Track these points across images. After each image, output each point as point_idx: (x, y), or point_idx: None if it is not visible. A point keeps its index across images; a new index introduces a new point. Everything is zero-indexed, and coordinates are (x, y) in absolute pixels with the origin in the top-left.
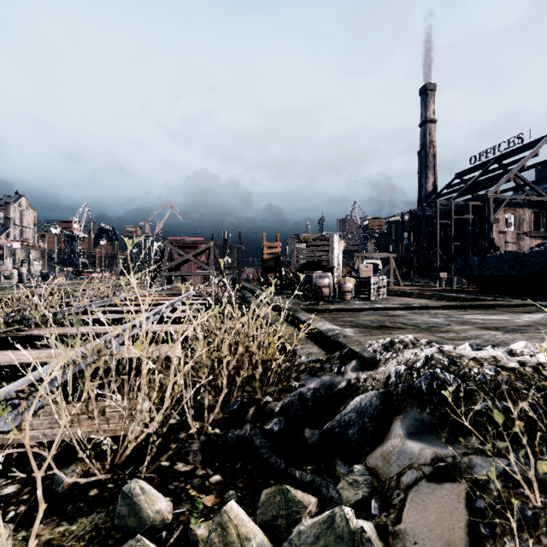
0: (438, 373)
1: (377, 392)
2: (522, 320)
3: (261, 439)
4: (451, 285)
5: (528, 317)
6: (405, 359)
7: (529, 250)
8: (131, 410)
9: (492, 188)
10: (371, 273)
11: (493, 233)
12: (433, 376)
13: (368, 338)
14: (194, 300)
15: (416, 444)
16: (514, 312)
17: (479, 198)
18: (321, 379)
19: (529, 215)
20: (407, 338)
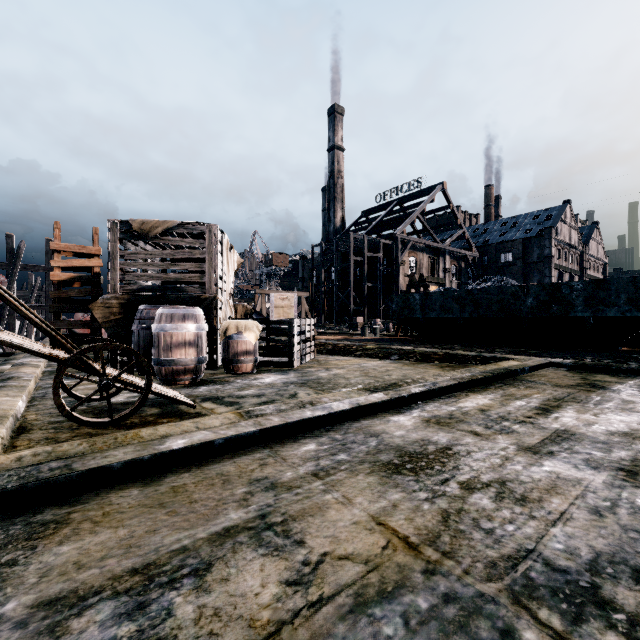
0: None
1: None
2: None
3: None
4: (375, 333)
5: None
6: None
7: (476, 286)
8: None
9: (400, 227)
10: (294, 311)
11: (400, 276)
12: None
13: None
14: None
15: None
16: (579, 387)
17: (388, 237)
18: None
19: (427, 261)
20: None
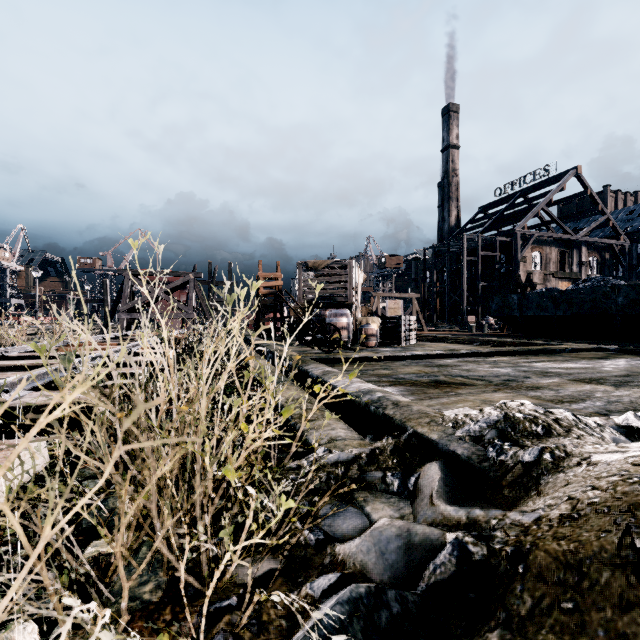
0: None
1: None
2: (612, 369)
3: None
4: (483, 330)
5: (612, 364)
6: None
7: (575, 287)
8: None
9: (520, 223)
10: (400, 311)
11: (521, 273)
12: None
13: (428, 403)
14: (154, 349)
15: None
16: (587, 358)
17: (506, 234)
18: (376, 531)
19: (555, 254)
20: (525, 406)
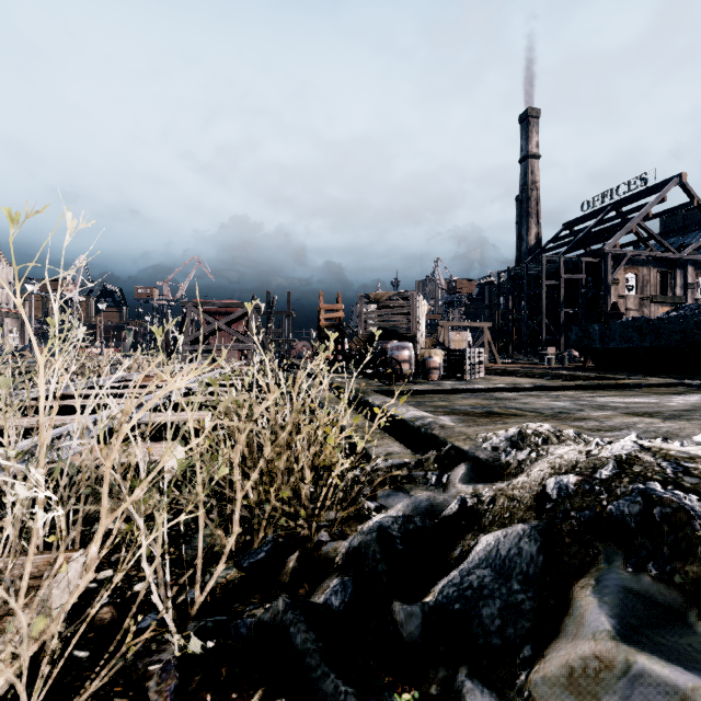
0: (658, 492)
1: (528, 527)
2: (677, 404)
3: (307, 634)
4: (563, 363)
5: (682, 399)
6: (568, 462)
7: (665, 316)
8: (31, 580)
9: (610, 241)
10: (465, 343)
11: (611, 298)
12: (649, 497)
13: (474, 429)
14: (223, 381)
15: (671, 670)
16: (660, 393)
17: (594, 254)
18: (413, 497)
19: (654, 276)
20: (542, 427)
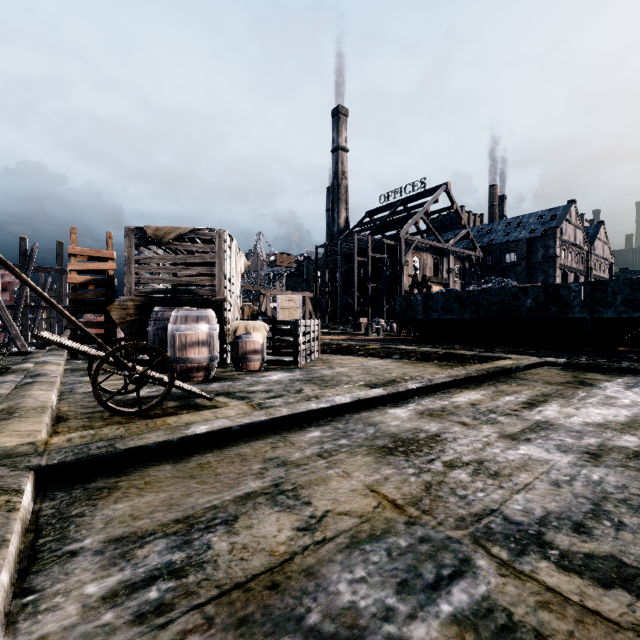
0: None
1: None
2: None
3: None
4: (378, 333)
5: (637, 402)
6: None
7: (477, 288)
8: None
9: (404, 228)
10: (299, 312)
11: (404, 276)
12: None
13: None
14: None
15: None
16: (568, 384)
17: (392, 238)
18: None
19: (431, 261)
20: None
